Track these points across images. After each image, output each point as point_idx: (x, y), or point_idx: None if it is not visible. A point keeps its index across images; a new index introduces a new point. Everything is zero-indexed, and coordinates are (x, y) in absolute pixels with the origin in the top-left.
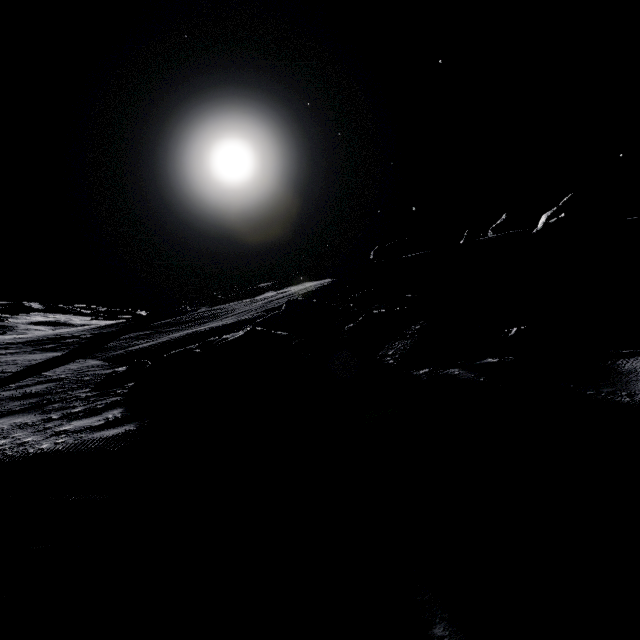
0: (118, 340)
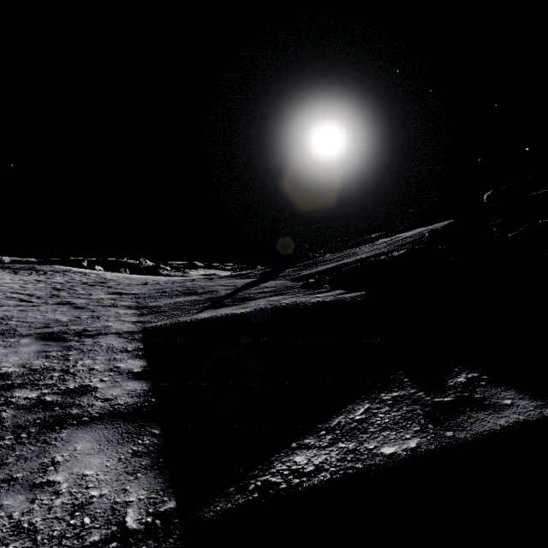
0: (284, 272)
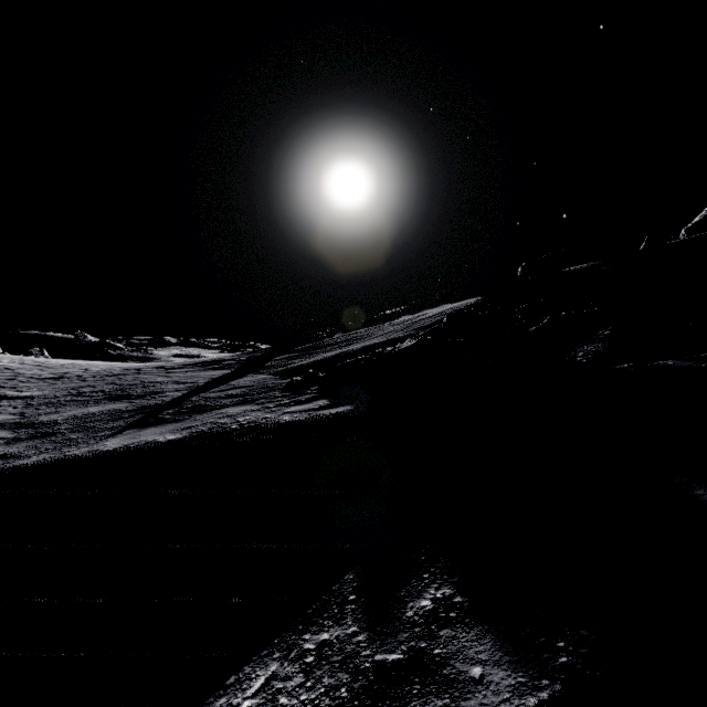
0: (274, 360)
